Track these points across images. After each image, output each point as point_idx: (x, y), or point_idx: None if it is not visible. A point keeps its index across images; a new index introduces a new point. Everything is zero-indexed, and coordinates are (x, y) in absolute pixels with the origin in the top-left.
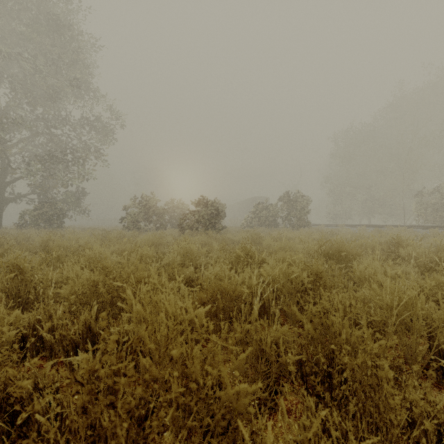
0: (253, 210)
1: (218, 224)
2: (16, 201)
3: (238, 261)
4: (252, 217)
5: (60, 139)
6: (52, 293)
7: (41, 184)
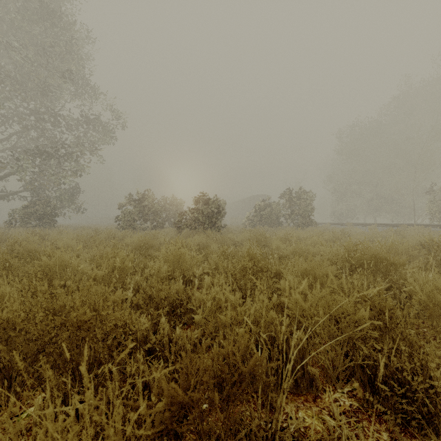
0: (255, 208)
1: (218, 223)
2: (8, 199)
3: (244, 275)
4: (254, 215)
5: (53, 133)
6: None
7: (34, 181)
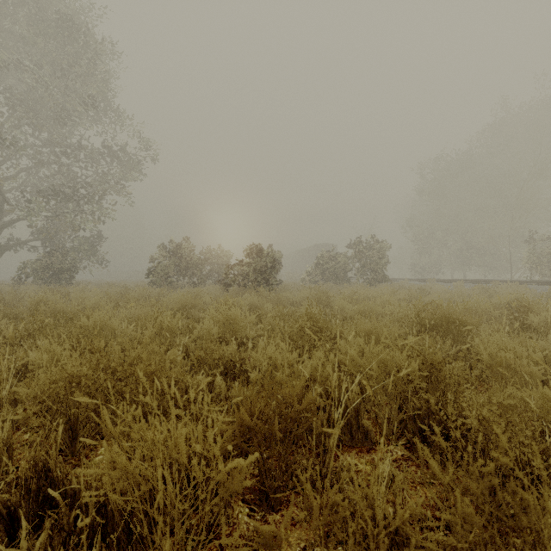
0: (317, 261)
1: (272, 279)
2: (15, 249)
3: (301, 335)
4: (316, 270)
5: (71, 169)
6: (8, 392)
7: (47, 227)
